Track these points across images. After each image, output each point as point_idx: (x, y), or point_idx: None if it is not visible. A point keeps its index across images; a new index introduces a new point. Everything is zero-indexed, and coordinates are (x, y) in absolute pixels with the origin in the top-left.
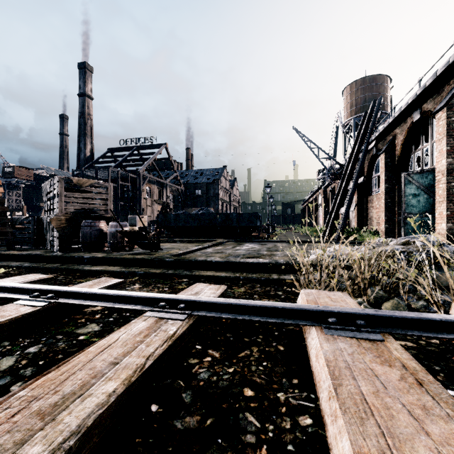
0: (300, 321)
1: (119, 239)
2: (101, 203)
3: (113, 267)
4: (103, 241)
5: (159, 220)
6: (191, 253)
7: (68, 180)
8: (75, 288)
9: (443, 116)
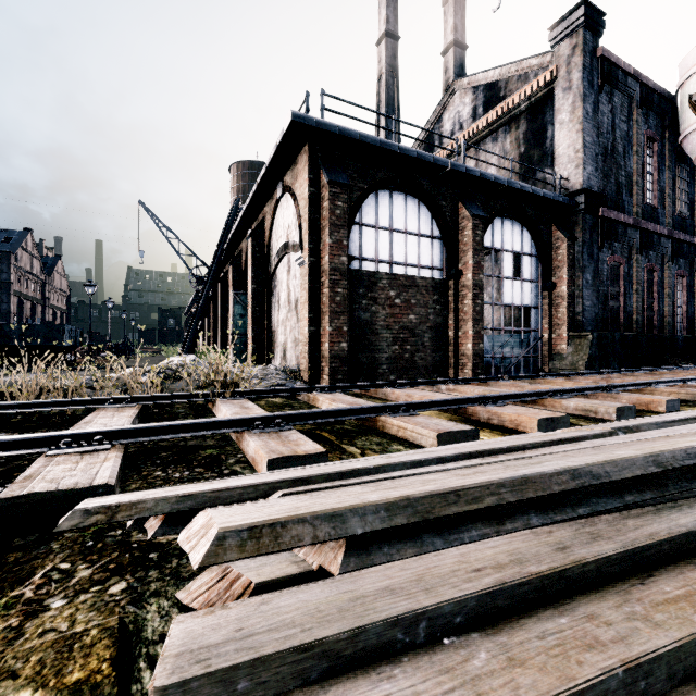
0: None
1: None
2: None
3: None
4: None
5: None
6: None
7: None
8: None
9: (251, 245)
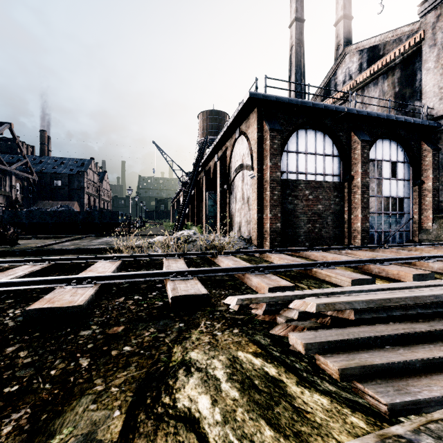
0: (95, 260)
1: None
2: None
3: None
4: None
5: (5, 217)
6: (49, 246)
7: None
8: None
9: (219, 165)
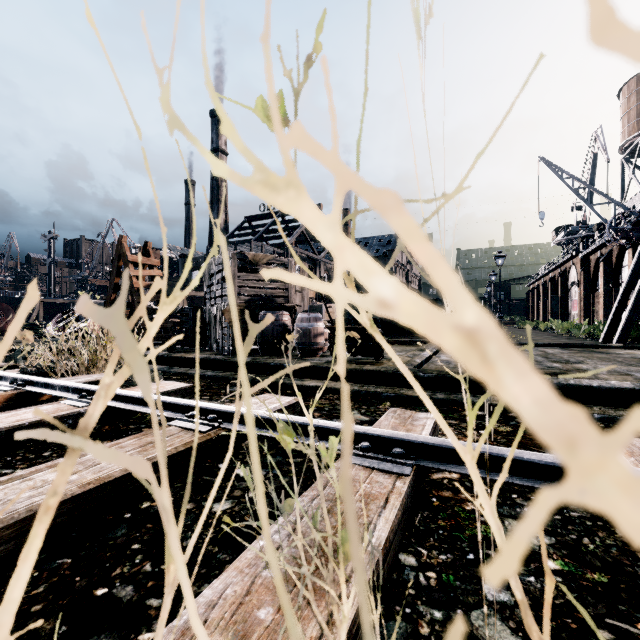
0: None
1: (313, 339)
2: (273, 288)
3: (334, 382)
4: (287, 341)
5: None
6: (427, 363)
7: (242, 256)
8: (433, 438)
9: None
